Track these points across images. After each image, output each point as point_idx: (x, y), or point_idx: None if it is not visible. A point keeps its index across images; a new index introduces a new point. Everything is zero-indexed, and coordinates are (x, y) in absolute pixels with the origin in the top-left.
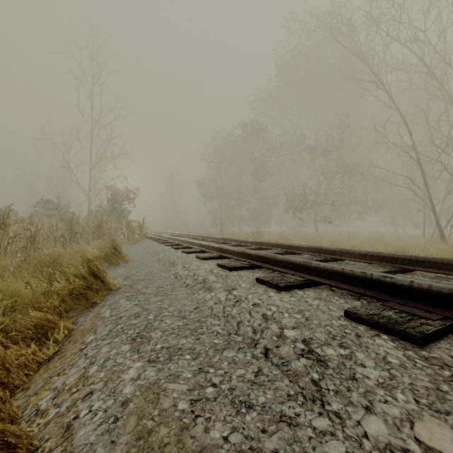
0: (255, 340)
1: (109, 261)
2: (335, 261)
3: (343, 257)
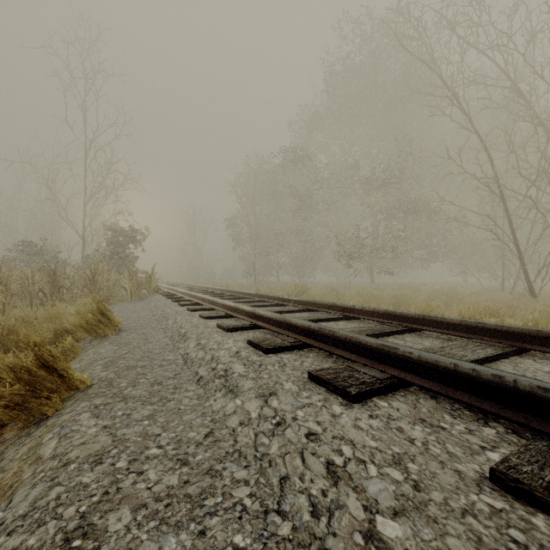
0: (319, 539)
1: (92, 332)
2: (413, 332)
3: (425, 326)
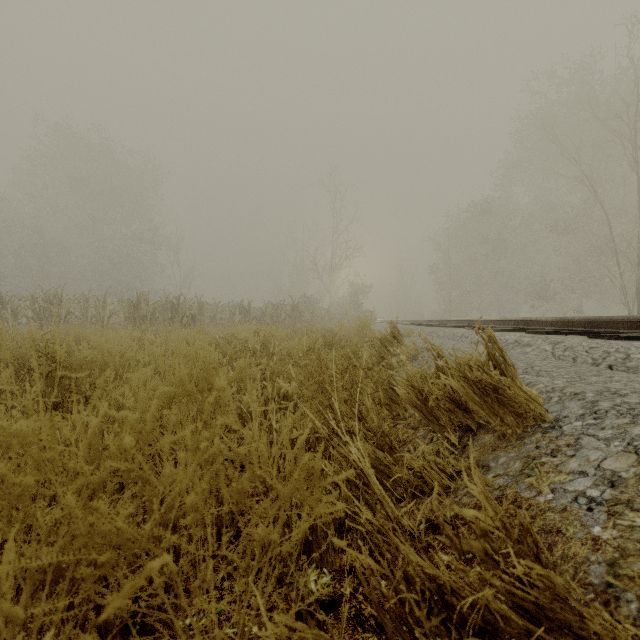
0: None
1: None
2: None
3: None
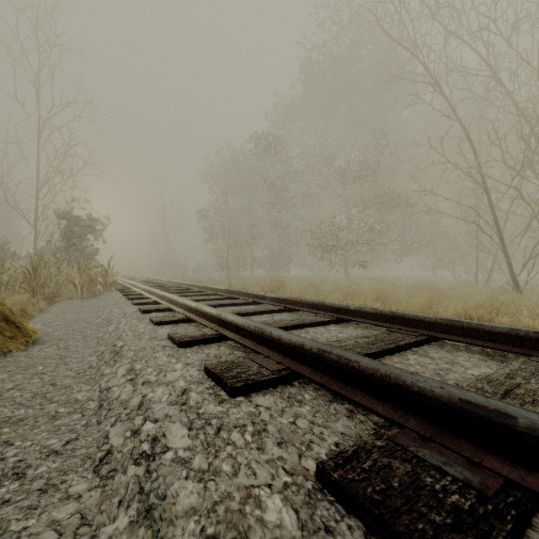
0: None
1: None
2: (433, 342)
3: (451, 335)
